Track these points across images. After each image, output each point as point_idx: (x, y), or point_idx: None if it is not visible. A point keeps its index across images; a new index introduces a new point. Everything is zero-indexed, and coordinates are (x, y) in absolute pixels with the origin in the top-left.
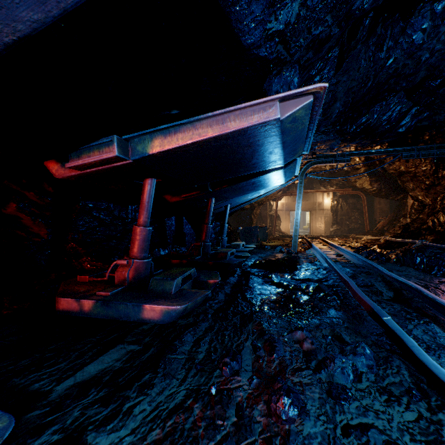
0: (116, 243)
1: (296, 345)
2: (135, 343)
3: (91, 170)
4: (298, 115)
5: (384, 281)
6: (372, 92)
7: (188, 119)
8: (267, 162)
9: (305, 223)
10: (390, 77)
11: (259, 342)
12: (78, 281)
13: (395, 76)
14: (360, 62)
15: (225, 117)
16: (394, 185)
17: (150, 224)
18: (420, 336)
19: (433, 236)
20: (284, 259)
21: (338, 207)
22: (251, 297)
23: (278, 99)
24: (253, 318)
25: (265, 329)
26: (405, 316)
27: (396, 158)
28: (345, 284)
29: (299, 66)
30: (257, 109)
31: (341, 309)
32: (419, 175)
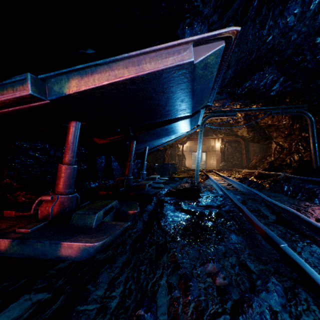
0: (51, 178)
1: (209, 280)
2: (44, 290)
3: (8, 110)
4: (210, 61)
5: (266, 206)
6: (254, 63)
7: (104, 60)
8: (178, 110)
9: (202, 160)
10: (268, 52)
11: (173, 278)
12: (4, 217)
13: (271, 51)
14: (248, 37)
15: (141, 59)
16: (263, 134)
17: (83, 161)
18: (310, 259)
19: (291, 170)
20: (189, 188)
21: (225, 149)
22: (165, 224)
23: (192, 43)
24: (167, 248)
25: (179, 261)
26: (291, 238)
27: (267, 114)
28: (238, 210)
29: (207, 23)
30: (172, 52)
31: (240, 233)
32: (281, 127)
